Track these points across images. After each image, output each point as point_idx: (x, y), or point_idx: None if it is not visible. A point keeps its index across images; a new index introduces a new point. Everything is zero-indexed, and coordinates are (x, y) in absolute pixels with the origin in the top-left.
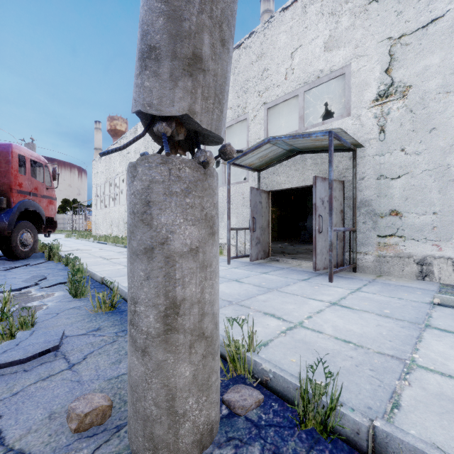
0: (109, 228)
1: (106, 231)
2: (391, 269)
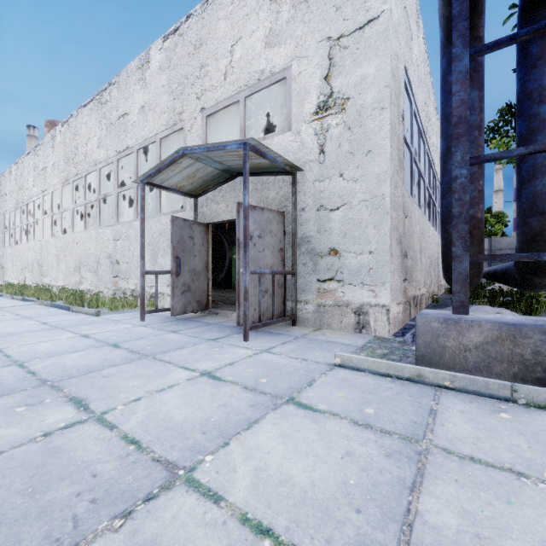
0: (20, 273)
1: (16, 278)
2: (330, 320)
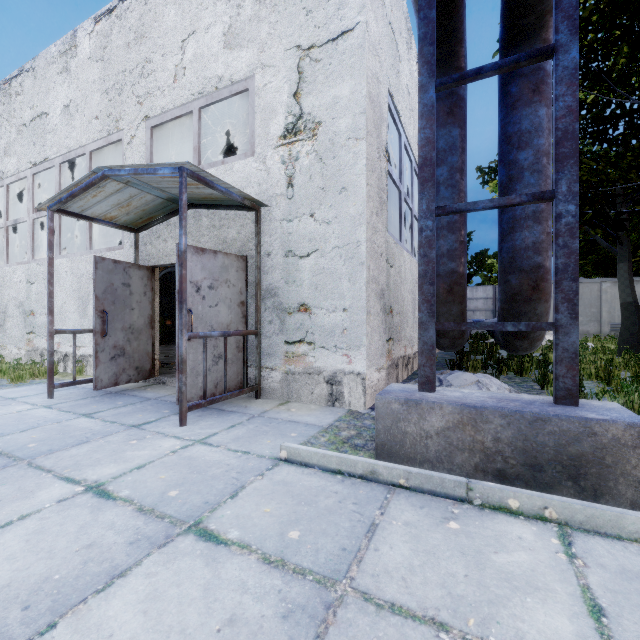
0: None
1: None
2: (300, 391)
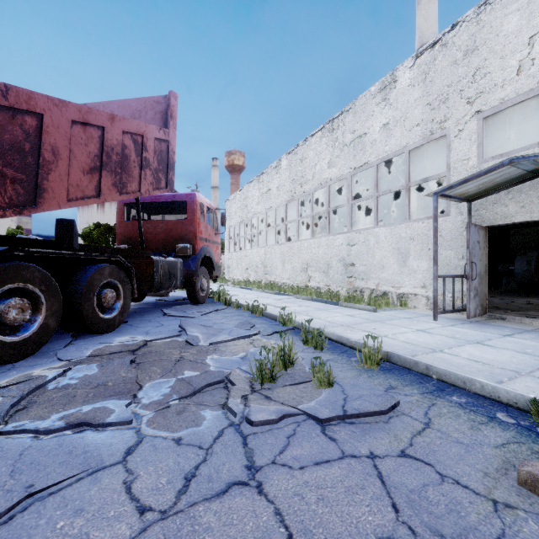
0: (245, 272)
1: (241, 275)
2: None
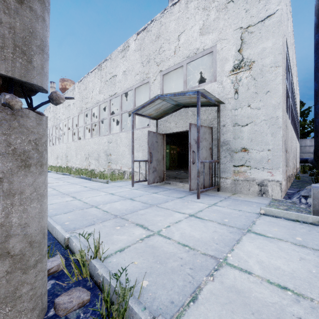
0: (55, 160)
1: (53, 162)
2: (242, 189)
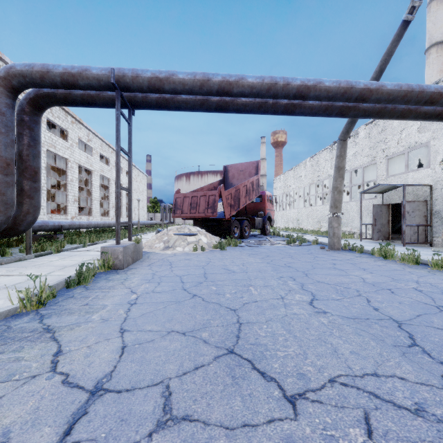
0: (286, 223)
1: (283, 225)
2: None
